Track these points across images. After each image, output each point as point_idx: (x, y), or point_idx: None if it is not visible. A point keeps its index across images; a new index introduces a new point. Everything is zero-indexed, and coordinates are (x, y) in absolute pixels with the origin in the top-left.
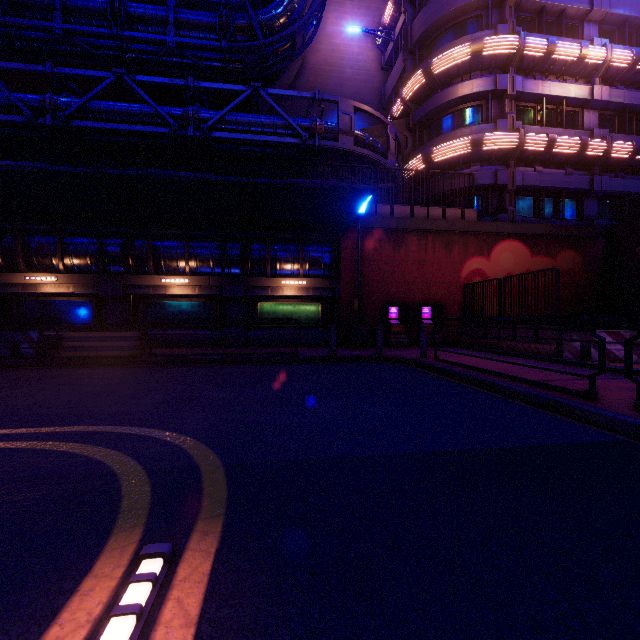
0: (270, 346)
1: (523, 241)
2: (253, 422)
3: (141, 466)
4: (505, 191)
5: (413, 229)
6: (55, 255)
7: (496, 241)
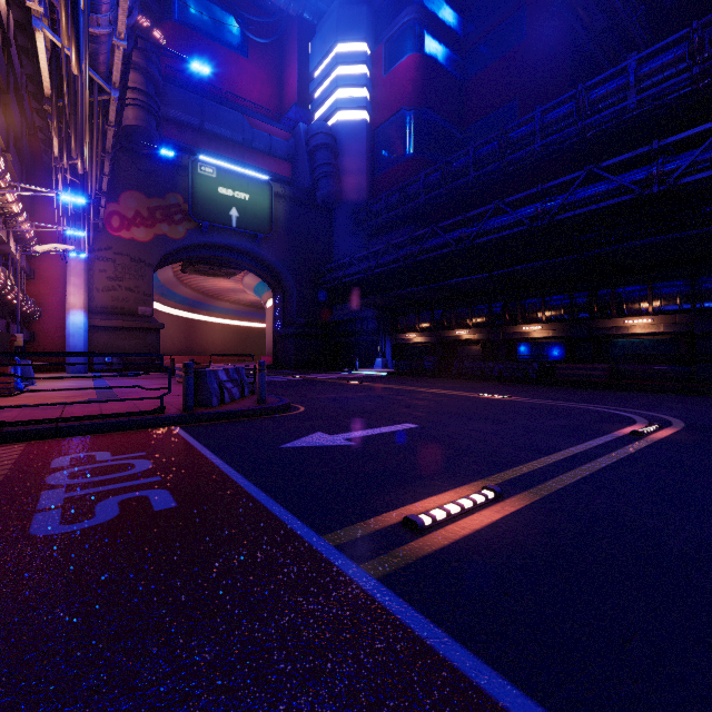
0: None
1: None
2: (708, 417)
3: (639, 416)
4: None
5: None
6: (539, 311)
7: None
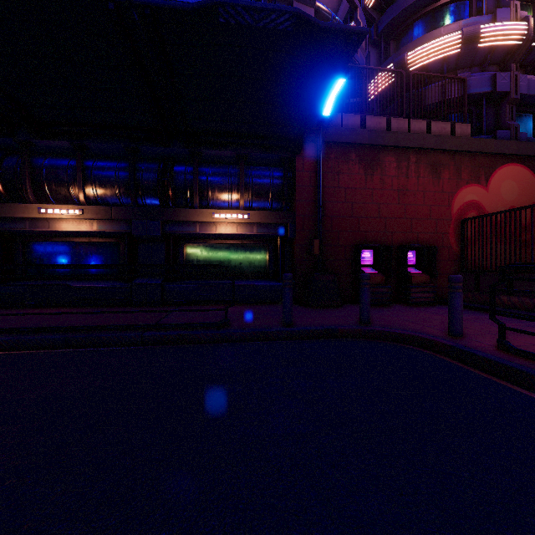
0: (198, 303)
1: (529, 166)
2: None
3: None
4: (505, 102)
5: (391, 146)
6: None
7: (496, 165)
